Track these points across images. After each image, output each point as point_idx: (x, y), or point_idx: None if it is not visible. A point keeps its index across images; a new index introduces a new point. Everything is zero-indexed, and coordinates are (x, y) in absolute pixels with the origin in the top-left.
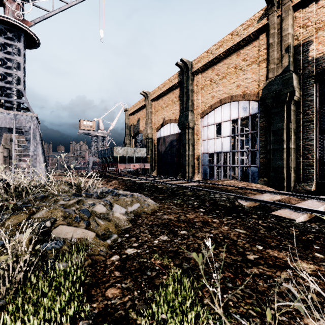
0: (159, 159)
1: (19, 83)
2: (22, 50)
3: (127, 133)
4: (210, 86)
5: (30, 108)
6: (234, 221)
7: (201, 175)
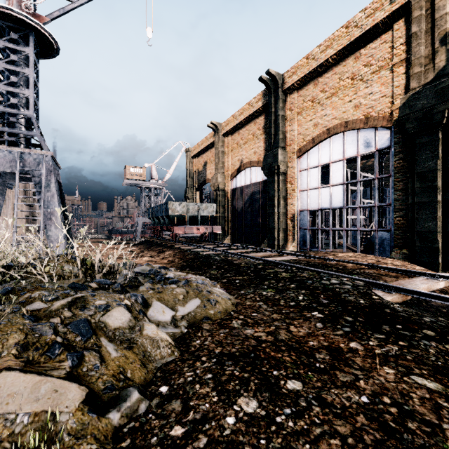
0: (234, 220)
1: (27, 107)
2: (31, 57)
3: (189, 183)
4: (312, 108)
5: (42, 144)
6: (396, 349)
7: (297, 243)
